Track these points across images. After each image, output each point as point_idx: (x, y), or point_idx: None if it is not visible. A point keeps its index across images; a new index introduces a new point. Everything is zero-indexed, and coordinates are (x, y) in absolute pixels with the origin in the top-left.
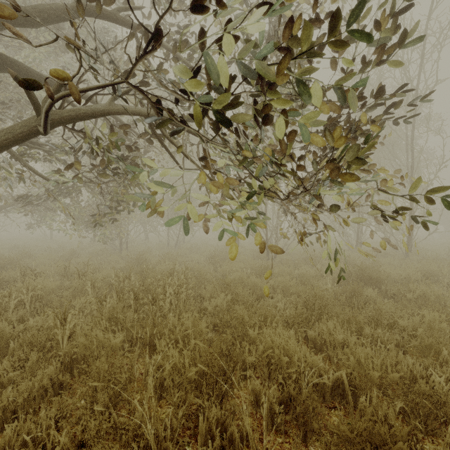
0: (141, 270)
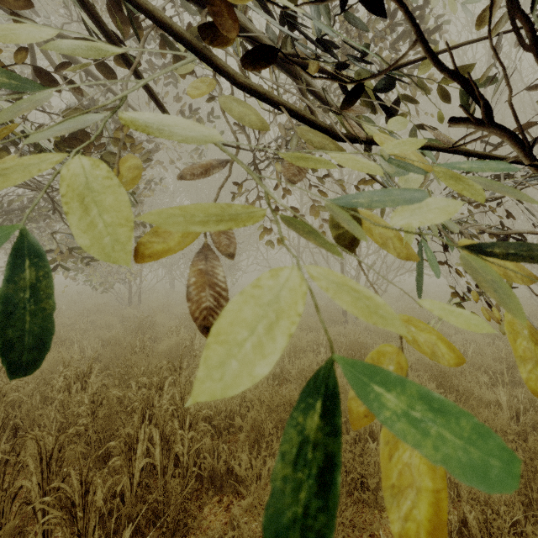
0: (131, 350)
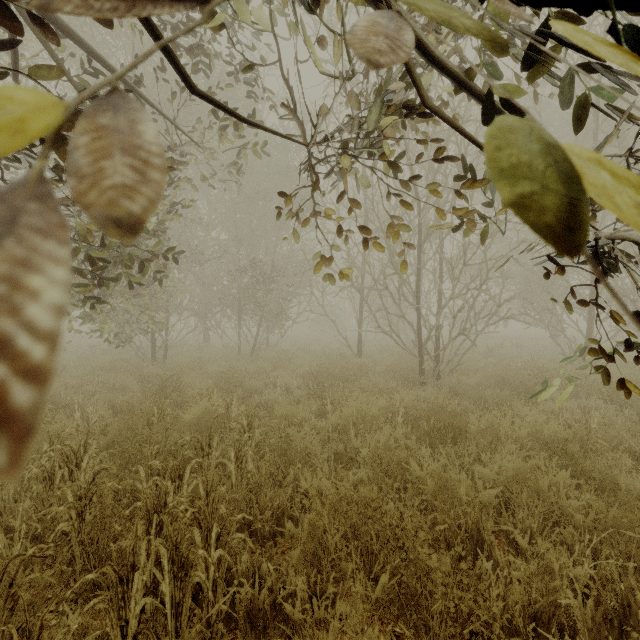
0: (146, 419)
